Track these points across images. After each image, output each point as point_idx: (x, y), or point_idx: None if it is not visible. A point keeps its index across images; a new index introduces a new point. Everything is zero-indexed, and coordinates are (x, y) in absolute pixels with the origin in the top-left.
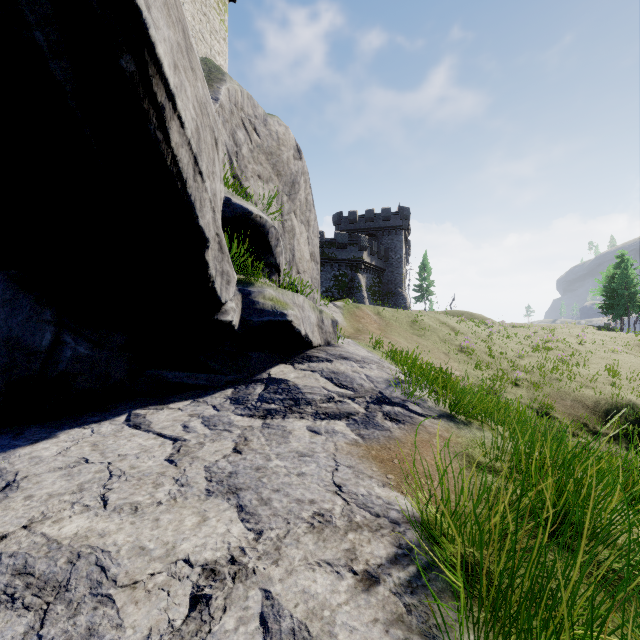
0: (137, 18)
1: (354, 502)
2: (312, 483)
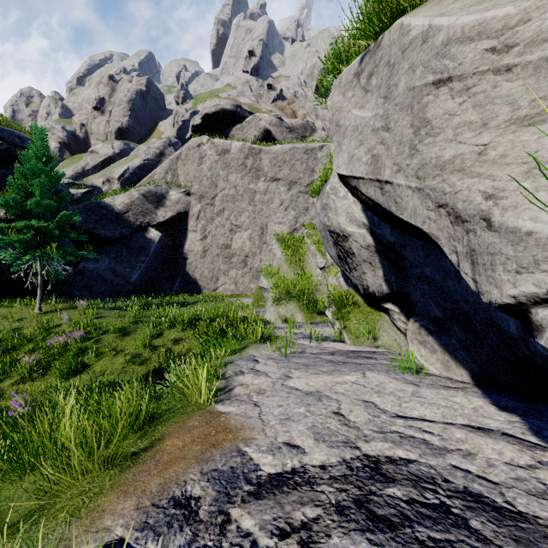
0: (340, 174)
1: (247, 401)
2: (272, 403)
